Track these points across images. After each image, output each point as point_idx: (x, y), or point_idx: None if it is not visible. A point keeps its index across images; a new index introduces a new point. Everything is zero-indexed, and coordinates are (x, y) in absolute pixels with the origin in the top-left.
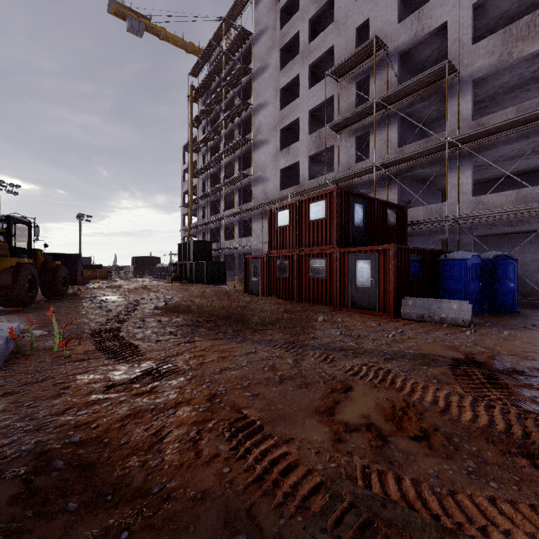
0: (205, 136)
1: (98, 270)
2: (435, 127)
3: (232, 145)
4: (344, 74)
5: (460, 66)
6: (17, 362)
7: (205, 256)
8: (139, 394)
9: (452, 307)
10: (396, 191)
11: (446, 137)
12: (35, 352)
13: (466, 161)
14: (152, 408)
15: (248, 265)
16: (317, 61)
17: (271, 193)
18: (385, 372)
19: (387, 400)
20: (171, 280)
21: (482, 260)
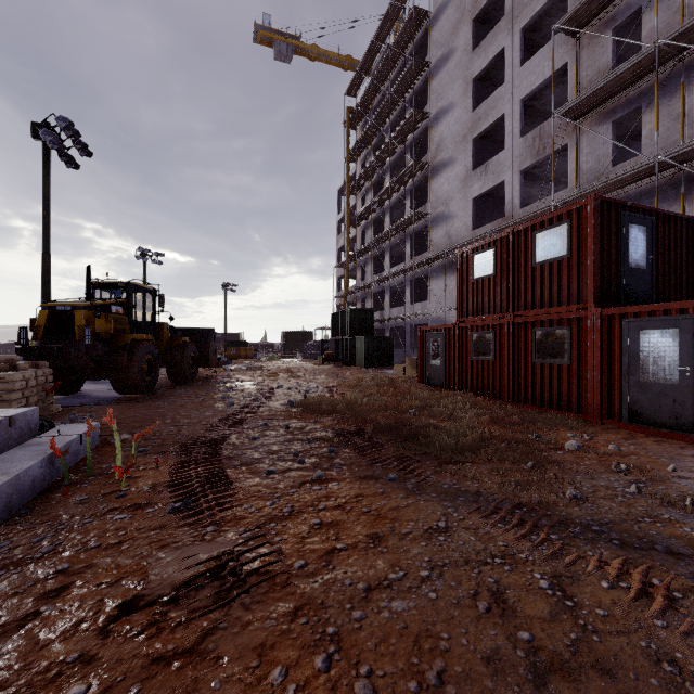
0: (366, 171)
1: (242, 348)
2: None
3: (400, 175)
4: (587, 22)
5: None
6: (50, 498)
7: (365, 329)
8: (163, 658)
9: None
10: None
11: None
12: (91, 477)
13: None
14: None
15: (425, 341)
16: (536, 19)
17: (458, 235)
18: None
19: None
20: (322, 360)
21: None
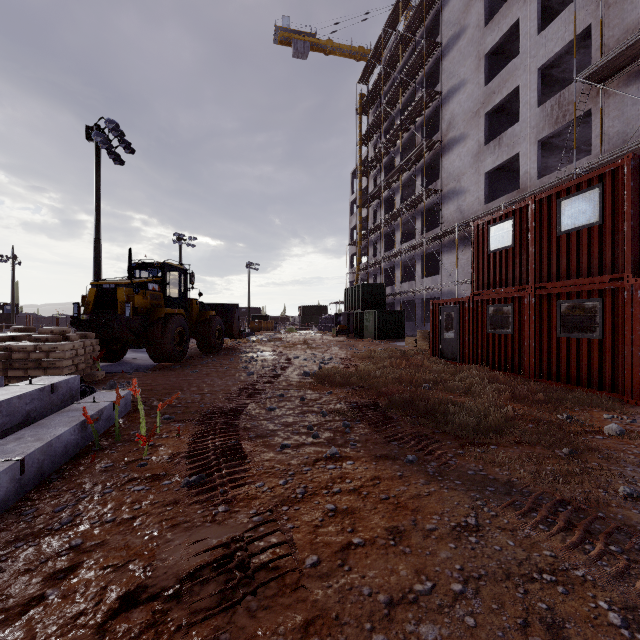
0: (377, 153)
1: (263, 321)
2: None
3: (411, 154)
4: None
5: None
6: (80, 464)
7: (377, 303)
8: None
9: None
10: None
11: None
12: (119, 444)
13: None
14: None
15: (438, 315)
16: None
17: (470, 210)
18: None
19: None
20: (336, 333)
21: None
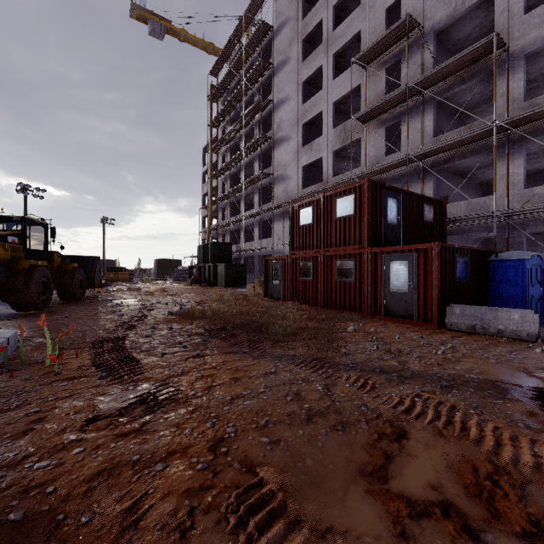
0: (225, 136)
1: (120, 273)
2: (476, 114)
3: (252, 143)
4: (371, 60)
5: (509, 40)
6: None
7: (225, 258)
8: (123, 434)
9: (513, 318)
10: (431, 185)
11: (494, 121)
12: (25, 366)
13: (517, 148)
14: (135, 459)
15: (269, 267)
16: (342, 50)
17: (293, 192)
18: (448, 409)
19: (463, 458)
20: (190, 282)
21: (543, 261)
